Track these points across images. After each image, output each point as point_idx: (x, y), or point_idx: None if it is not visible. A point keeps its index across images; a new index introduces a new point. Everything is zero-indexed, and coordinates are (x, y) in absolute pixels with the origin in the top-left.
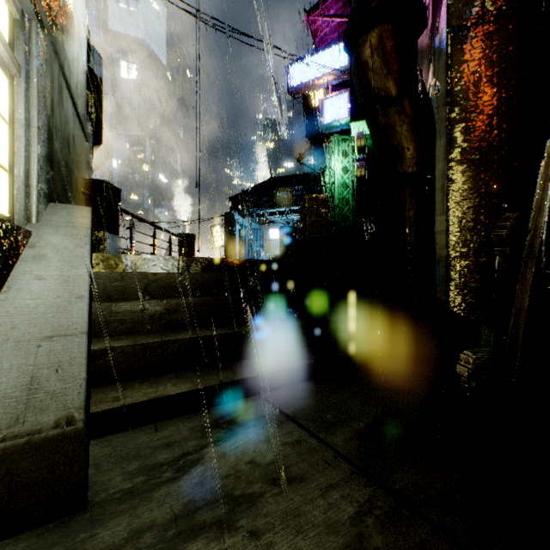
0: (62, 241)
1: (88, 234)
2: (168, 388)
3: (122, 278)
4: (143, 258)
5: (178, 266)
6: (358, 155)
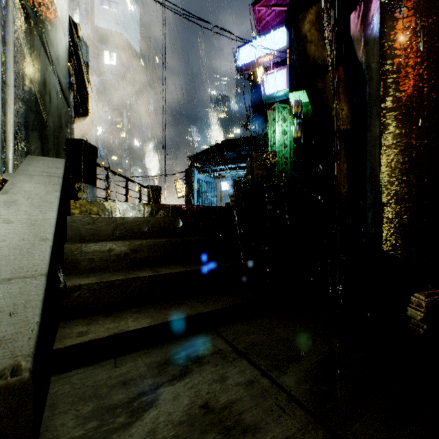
0: (34, 188)
1: (60, 182)
2: (129, 323)
3: (93, 222)
4: (113, 204)
5: (143, 212)
6: (295, 120)
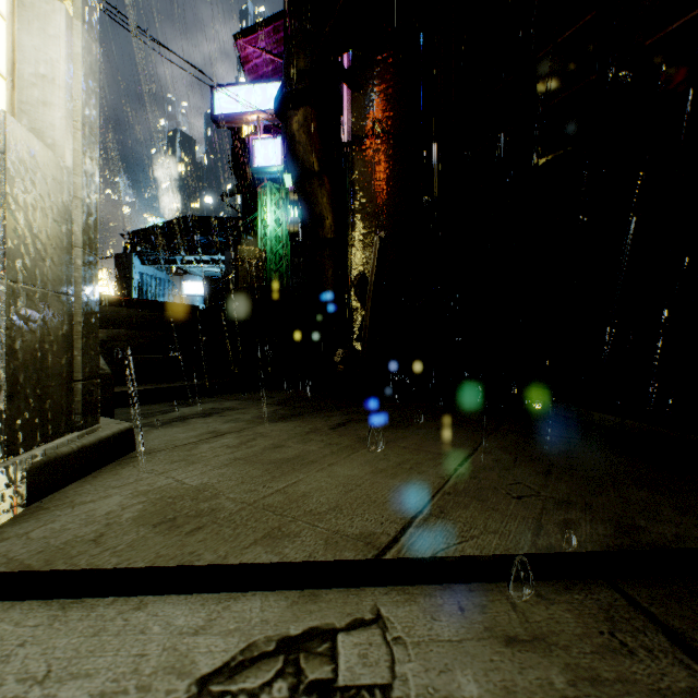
0: None
1: None
2: (132, 388)
3: None
4: None
5: (101, 304)
6: (292, 210)
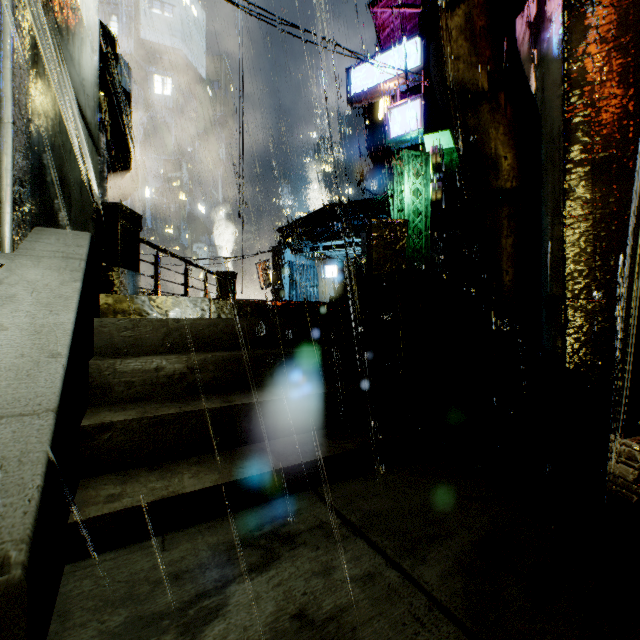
0: (42, 276)
1: (82, 267)
2: (185, 482)
3: (134, 326)
4: (164, 300)
5: (209, 311)
6: (433, 175)
